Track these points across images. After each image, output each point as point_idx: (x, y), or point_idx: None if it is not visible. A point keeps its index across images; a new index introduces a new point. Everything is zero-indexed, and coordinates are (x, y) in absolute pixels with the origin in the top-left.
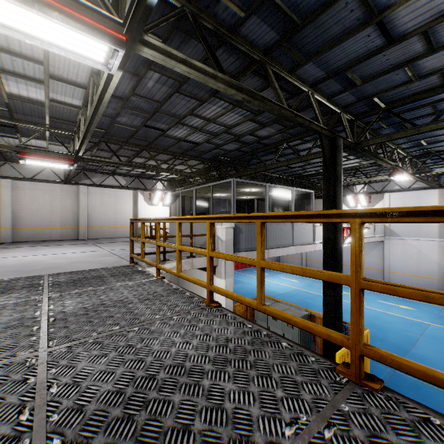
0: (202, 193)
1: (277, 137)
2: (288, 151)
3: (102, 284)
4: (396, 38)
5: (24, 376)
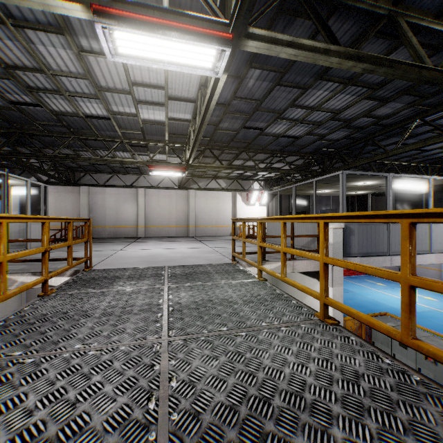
0: (301, 191)
1: (404, 113)
2: (421, 129)
3: (209, 280)
4: None
5: (151, 361)
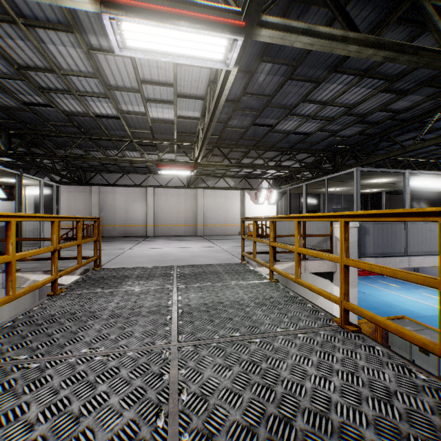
0: (312, 189)
1: (424, 106)
2: (440, 123)
3: (218, 281)
4: None
5: (160, 369)
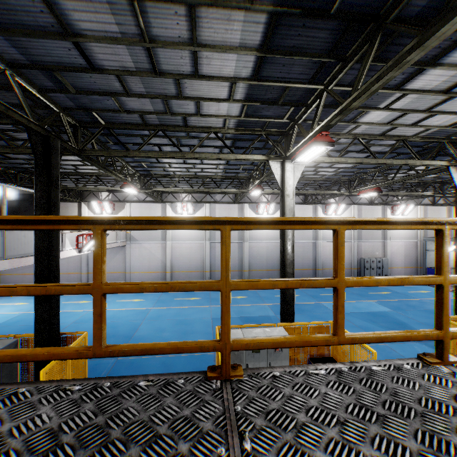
0: None
1: None
2: None
3: None
4: (97, 67)
5: None
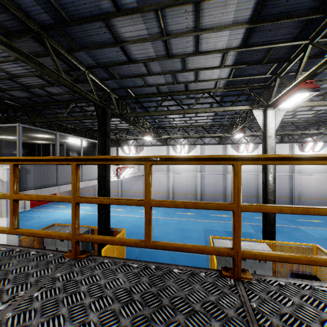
0: None
1: (66, 97)
2: (78, 109)
3: None
4: (132, 60)
5: None
